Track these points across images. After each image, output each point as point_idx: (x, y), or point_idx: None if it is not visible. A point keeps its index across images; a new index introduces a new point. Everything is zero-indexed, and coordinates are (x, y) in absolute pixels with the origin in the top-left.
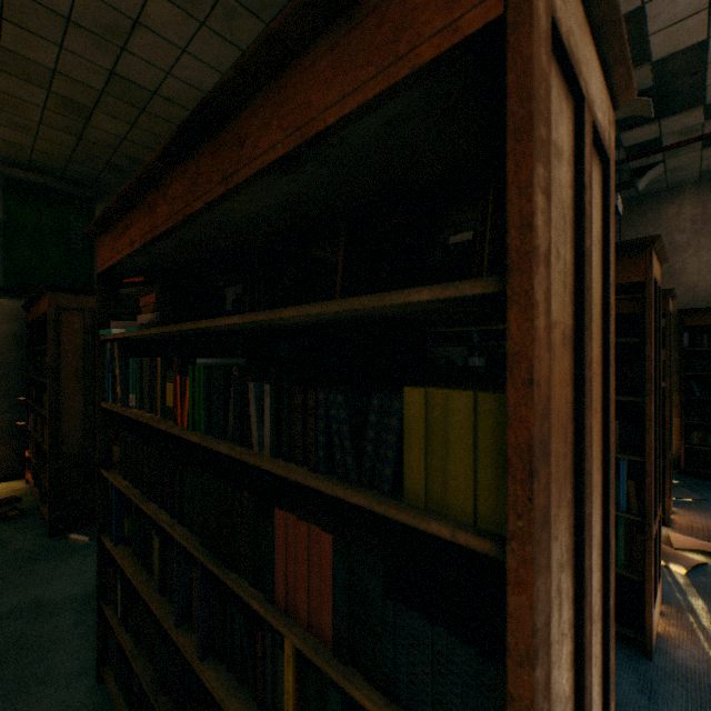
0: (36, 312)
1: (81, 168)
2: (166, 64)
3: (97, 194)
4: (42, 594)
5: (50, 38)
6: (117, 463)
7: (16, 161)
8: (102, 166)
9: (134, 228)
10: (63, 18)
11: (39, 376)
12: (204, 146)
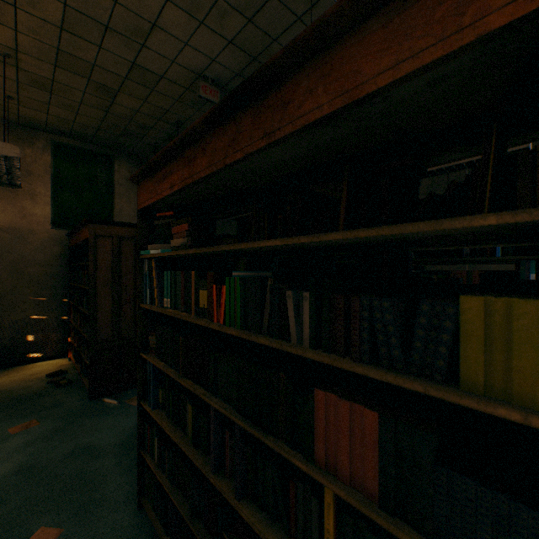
0: (77, 238)
1: (106, 134)
2: (172, 55)
3: (115, 153)
4: (91, 441)
5: (93, 41)
6: (152, 349)
7: (62, 131)
8: (120, 132)
9: (174, 175)
10: (103, 26)
11: (79, 284)
12: (245, 110)
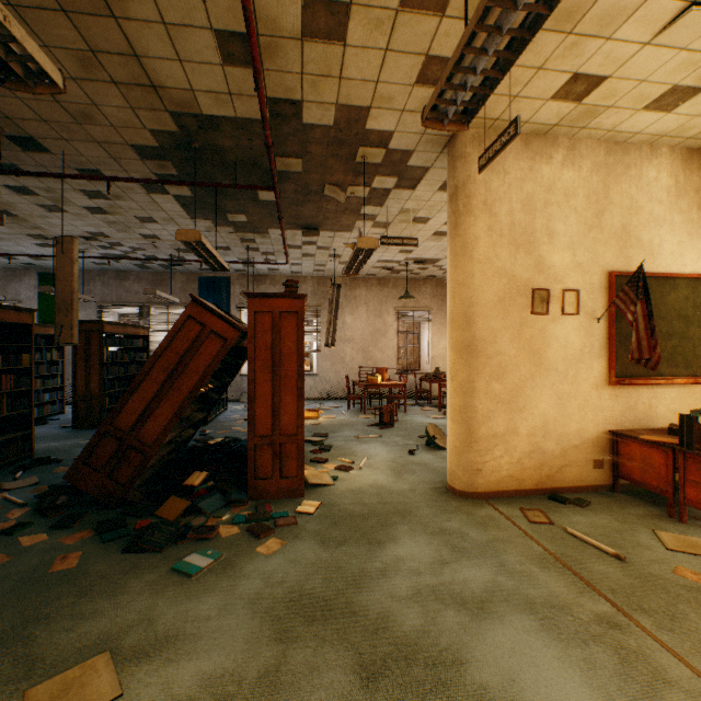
0: None
1: None
2: None
3: None
4: None
5: None
6: None
7: None
8: None
9: None
10: None
11: None
12: None
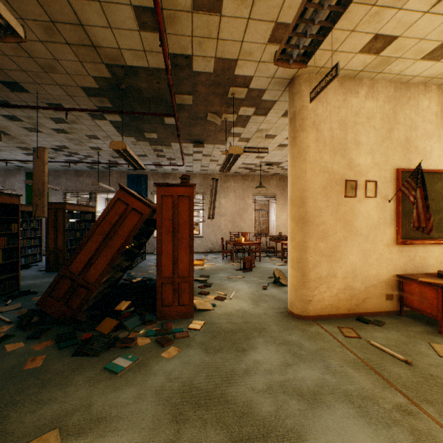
0: None
1: None
2: None
3: None
4: None
5: None
6: None
7: None
8: None
9: None
10: None
11: None
12: None
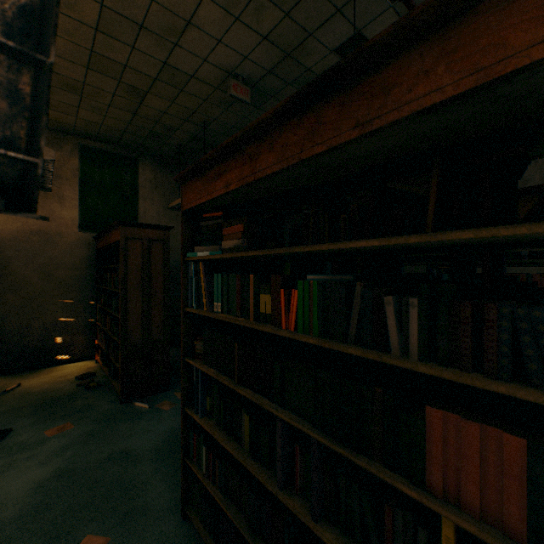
0: (106, 241)
1: (131, 137)
2: (204, 54)
3: (139, 156)
4: (126, 446)
5: (126, 41)
6: (198, 354)
7: (89, 134)
8: (146, 134)
9: (230, 173)
10: (138, 25)
11: (108, 286)
12: (328, 100)
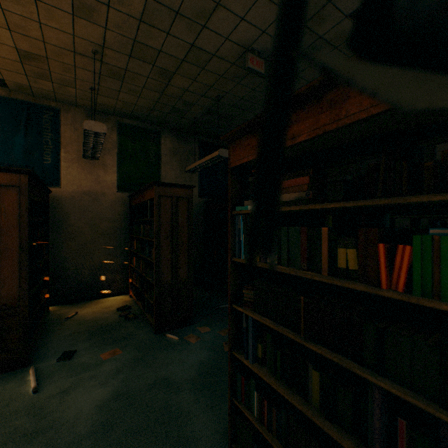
0: (140, 199)
1: (157, 113)
2: (227, 32)
3: (161, 129)
4: (166, 374)
5: (163, 28)
6: (246, 302)
7: (125, 114)
8: (169, 110)
9: (297, 125)
10: (174, 12)
11: (141, 236)
12: None
